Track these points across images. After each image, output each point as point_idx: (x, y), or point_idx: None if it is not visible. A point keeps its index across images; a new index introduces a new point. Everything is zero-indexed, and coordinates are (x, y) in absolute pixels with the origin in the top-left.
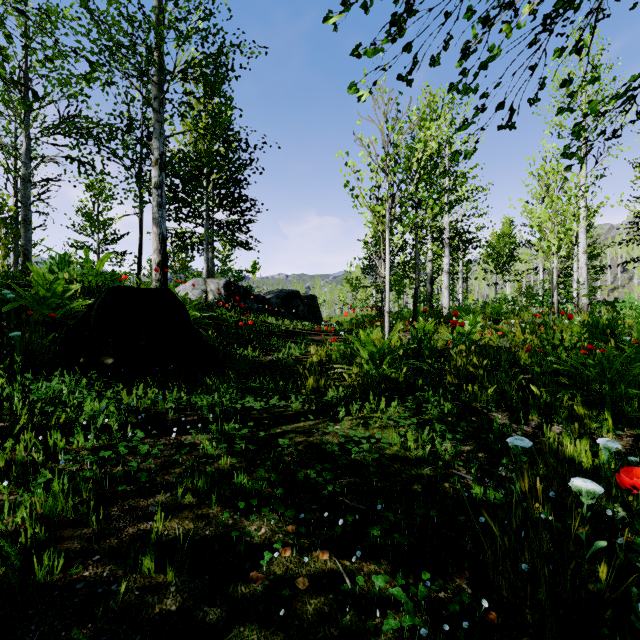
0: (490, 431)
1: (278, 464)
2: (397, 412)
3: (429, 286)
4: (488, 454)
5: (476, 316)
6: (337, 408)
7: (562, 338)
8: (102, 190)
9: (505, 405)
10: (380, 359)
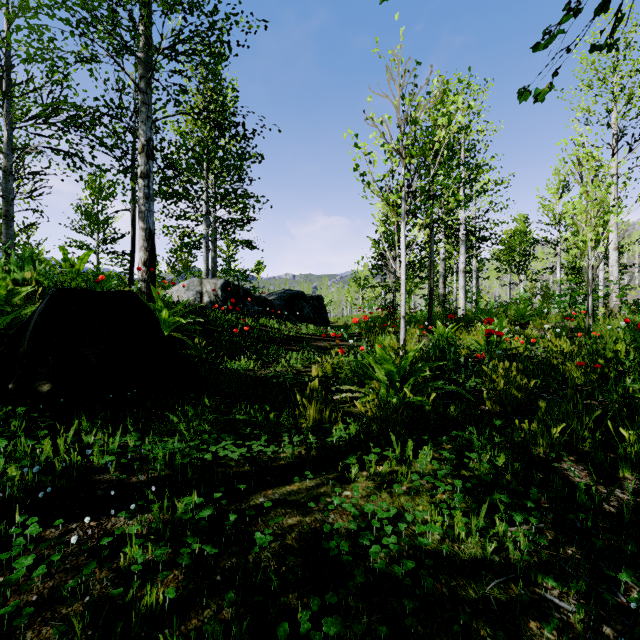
0: (573, 503)
1: (250, 583)
2: (429, 463)
3: (442, 286)
4: (586, 554)
5: (501, 320)
6: (346, 455)
7: (627, 352)
8: (102, 188)
9: (575, 449)
10: (400, 380)
